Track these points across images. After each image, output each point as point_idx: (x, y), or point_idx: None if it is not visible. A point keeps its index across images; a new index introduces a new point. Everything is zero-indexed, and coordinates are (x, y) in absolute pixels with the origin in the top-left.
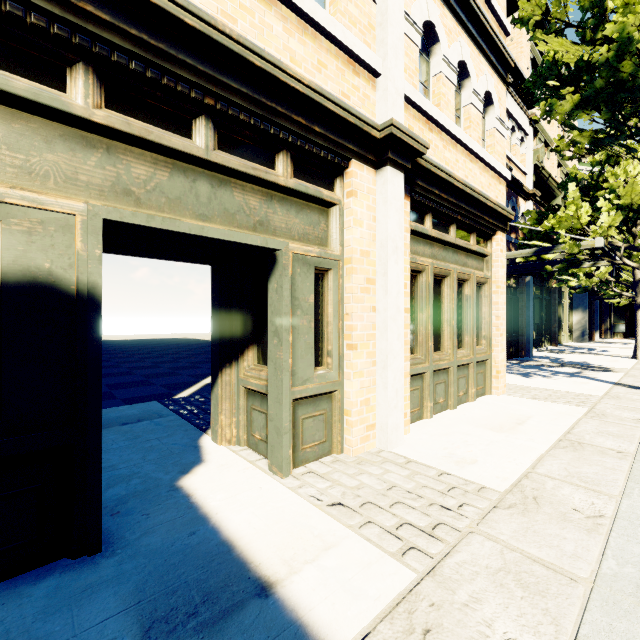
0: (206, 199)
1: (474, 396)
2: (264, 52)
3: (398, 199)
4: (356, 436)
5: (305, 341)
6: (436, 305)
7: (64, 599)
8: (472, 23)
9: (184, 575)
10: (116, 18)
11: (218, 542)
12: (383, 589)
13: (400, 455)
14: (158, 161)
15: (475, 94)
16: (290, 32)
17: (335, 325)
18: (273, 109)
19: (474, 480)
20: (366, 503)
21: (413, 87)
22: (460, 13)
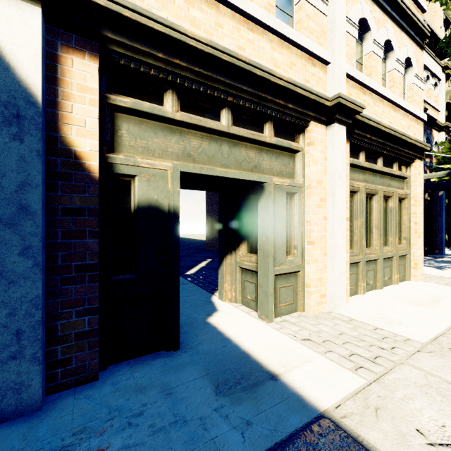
0: (226, 155)
1: (396, 281)
2: (262, 66)
3: (342, 144)
4: (313, 301)
5: (281, 239)
6: (367, 215)
7: (170, 368)
8: (395, 11)
9: (227, 365)
10: (189, 64)
11: (240, 352)
12: (346, 385)
13: (344, 315)
14: (203, 136)
15: (398, 61)
16: (274, 48)
17: (299, 229)
18: (265, 98)
19: (401, 334)
20: (326, 341)
21: (352, 66)
22: (386, 6)
